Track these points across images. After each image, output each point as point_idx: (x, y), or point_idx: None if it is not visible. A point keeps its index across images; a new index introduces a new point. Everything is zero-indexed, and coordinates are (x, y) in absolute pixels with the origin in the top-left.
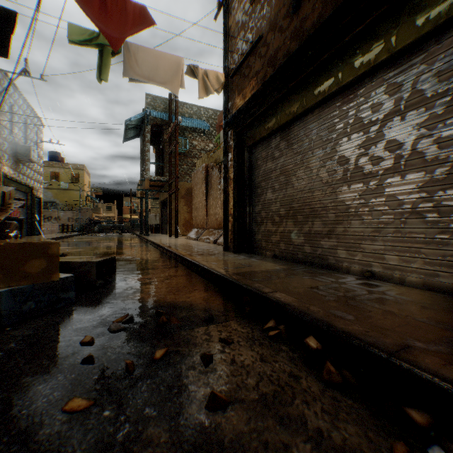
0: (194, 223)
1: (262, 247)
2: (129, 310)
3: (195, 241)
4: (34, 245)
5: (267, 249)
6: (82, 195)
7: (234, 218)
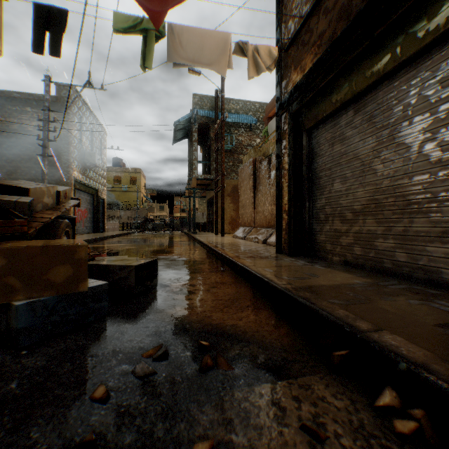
0: (240, 221)
1: (327, 250)
2: (166, 334)
3: (242, 240)
4: (58, 249)
5: (333, 253)
6: (139, 196)
7: (290, 215)
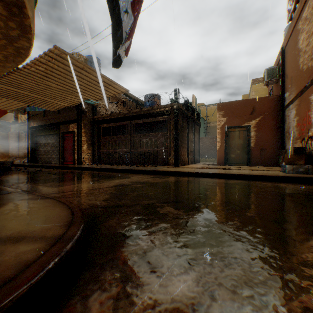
0: (11, 155)
1: (40, 161)
2: None
3: None
4: None
5: (41, 161)
6: None
7: (31, 154)
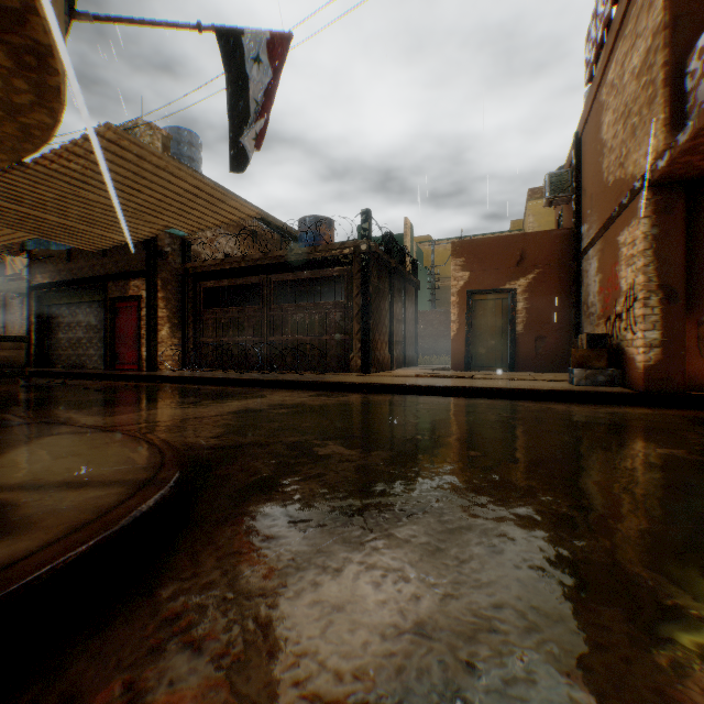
0: None
1: (59, 363)
2: None
3: None
4: None
5: (61, 364)
6: None
7: (38, 347)
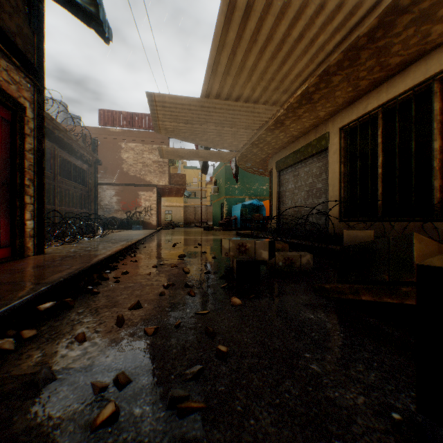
0: None
1: None
2: None
3: None
4: None
5: None
6: None
7: None
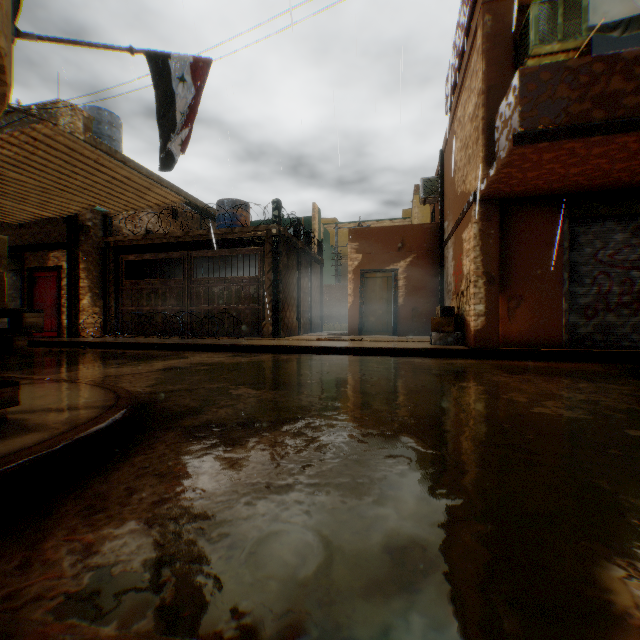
0: None
1: None
2: None
3: None
4: None
5: None
6: None
7: None
